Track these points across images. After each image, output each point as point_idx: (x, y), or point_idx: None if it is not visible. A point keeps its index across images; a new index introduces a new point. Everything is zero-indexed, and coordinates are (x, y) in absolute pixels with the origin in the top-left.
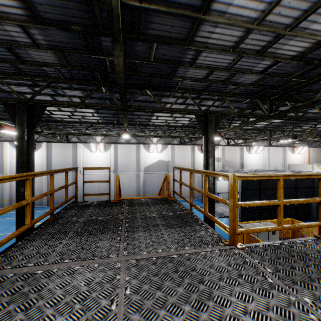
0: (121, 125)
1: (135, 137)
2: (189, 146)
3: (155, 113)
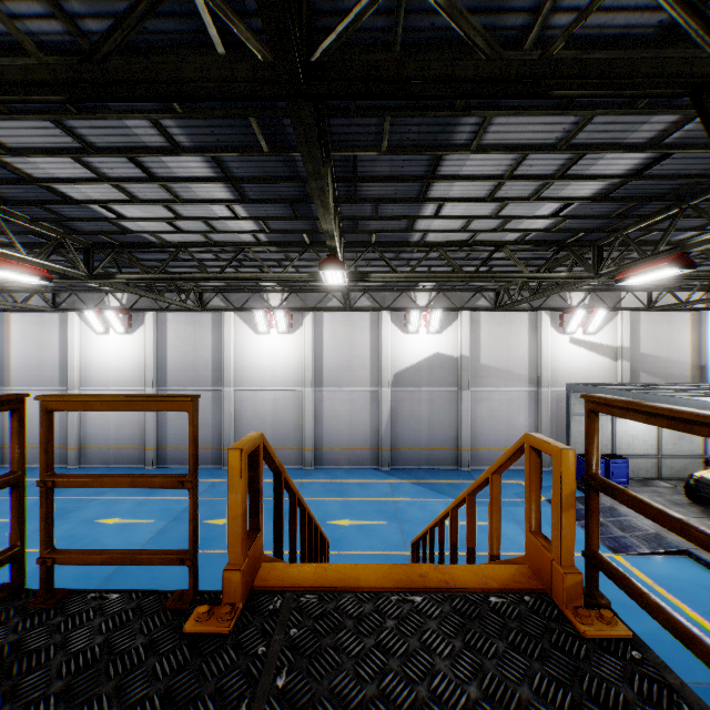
0: (324, 250)
1: (369, 293)
2: (523, 314)
3: (436, 181)
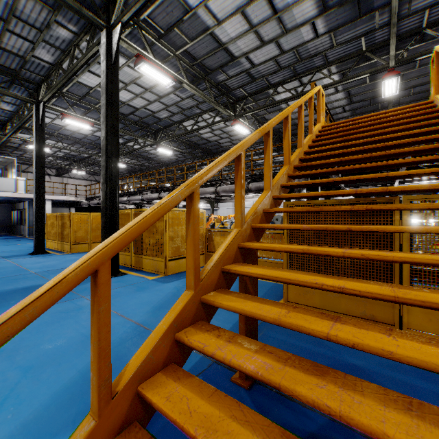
0: None
1: None
2: None
3: None
